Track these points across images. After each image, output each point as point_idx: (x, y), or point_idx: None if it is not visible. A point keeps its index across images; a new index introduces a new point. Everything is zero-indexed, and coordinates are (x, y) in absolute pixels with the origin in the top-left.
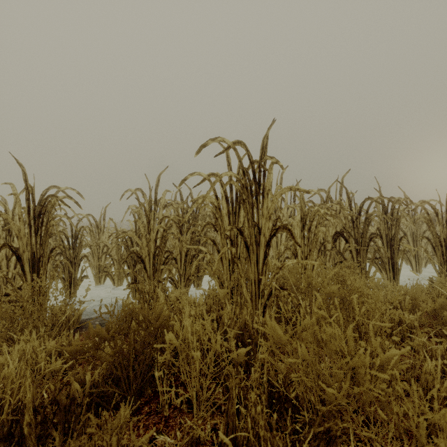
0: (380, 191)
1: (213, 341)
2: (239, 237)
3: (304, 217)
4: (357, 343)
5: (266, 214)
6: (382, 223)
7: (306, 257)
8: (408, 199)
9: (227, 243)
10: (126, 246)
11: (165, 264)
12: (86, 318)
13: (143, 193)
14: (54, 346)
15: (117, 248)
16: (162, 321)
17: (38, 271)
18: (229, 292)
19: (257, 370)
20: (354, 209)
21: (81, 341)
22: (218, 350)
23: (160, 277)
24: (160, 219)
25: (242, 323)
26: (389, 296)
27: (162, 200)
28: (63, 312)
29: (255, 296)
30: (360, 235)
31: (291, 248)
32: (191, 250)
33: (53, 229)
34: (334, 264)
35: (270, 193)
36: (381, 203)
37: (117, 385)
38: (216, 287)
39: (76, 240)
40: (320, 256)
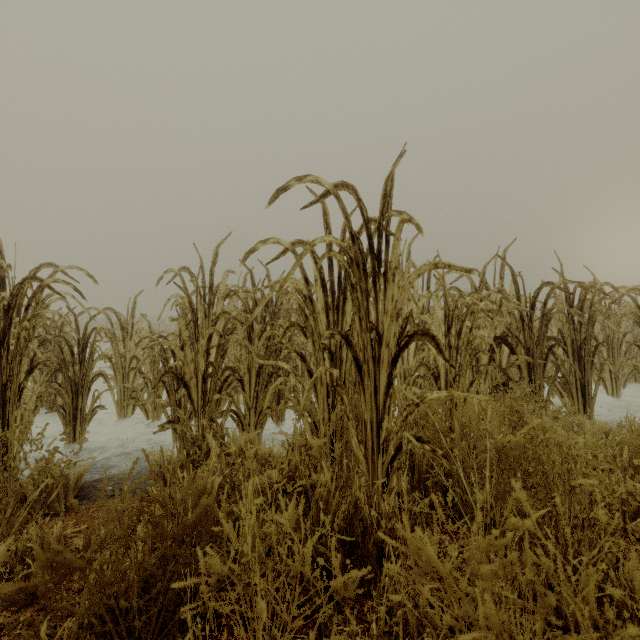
0: (562, 272)
1: (297, 558)
2: (345, 348)
3: (449, 314)
4: (560, 544)
5: (391, 309)
6: (566, 321)
7: (454, 379)
8: (609, 284)
9: (324, 358)
10: (163, 360)
11: (227, 387)
12: (94, 478)
13: (192, 274)
14: (4, 554)
15: (152, 362)
16: (200, 516)
17: (3, 406)
18: (327, 441)
19: (383, 619)
20: (522, 301)
21: (75, 525)
22: (307, 575)
23: (216, 412)
24: (216, 317)
25: (350, 504)
26: (595, 446)
27: (221, 286)
28: (37, 482)
29: (373, 450)
30: (534, 341)
31: (431, 366)
32: (267, 366)
33: (26, 335)
34: (493, 387)
35: (398, 274)
36: (567, 291)
37: (117, 634)
38: (306, 432)
39: (85, 349)
40: (479, 379)
